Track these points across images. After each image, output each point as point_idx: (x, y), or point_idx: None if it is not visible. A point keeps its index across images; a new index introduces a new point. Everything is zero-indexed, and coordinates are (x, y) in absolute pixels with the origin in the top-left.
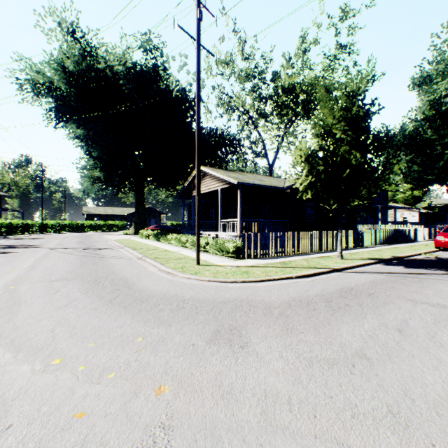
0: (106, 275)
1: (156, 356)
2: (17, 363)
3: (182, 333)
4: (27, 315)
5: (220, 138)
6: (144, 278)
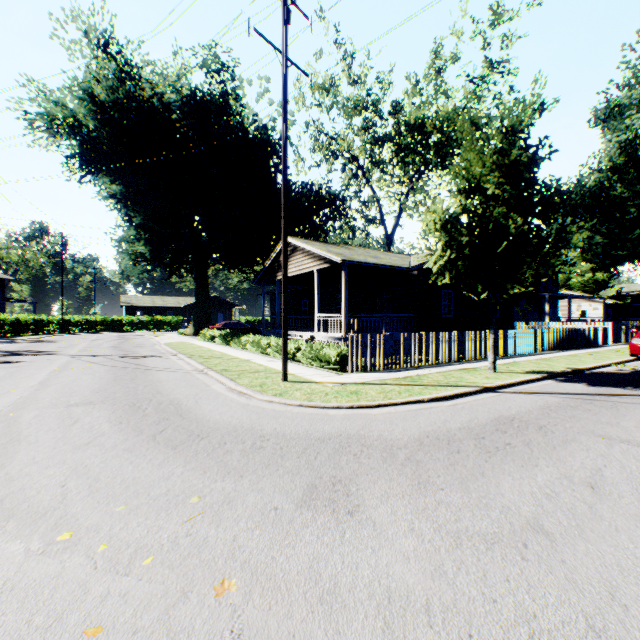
0: (149, 396)
1: (218, 528)
2: (3, 539)
3: (259, 489)
4: (28, 459)
5: (317, 197)
6: (205, 402)
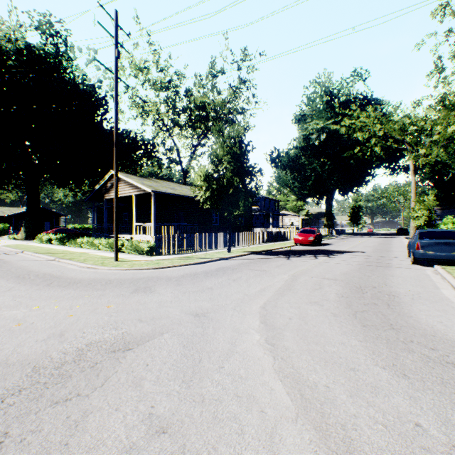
0: (26, 273)
1: (101, 300)
2: (7, 311)
3: (114, 292)
4: None
5: (134, 141)
6: (69, 272)
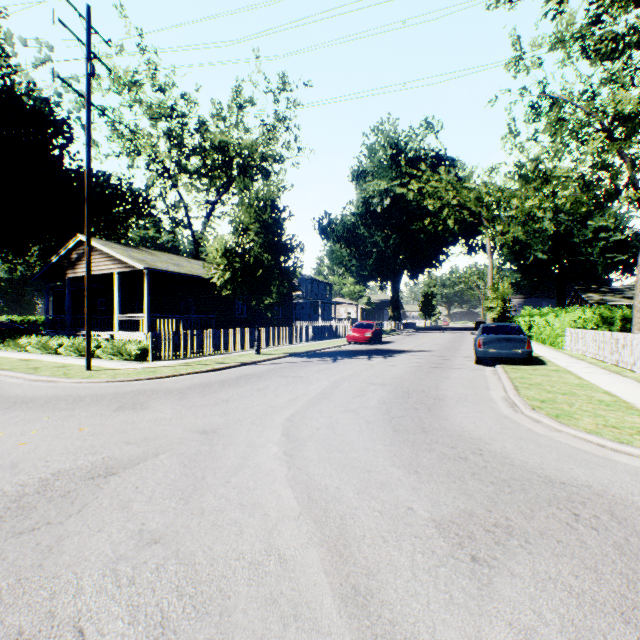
0: None
1: (69, 422)
2: None
3: (88, 411)
4: None
5: (117, 191)
6: (11, 389)
